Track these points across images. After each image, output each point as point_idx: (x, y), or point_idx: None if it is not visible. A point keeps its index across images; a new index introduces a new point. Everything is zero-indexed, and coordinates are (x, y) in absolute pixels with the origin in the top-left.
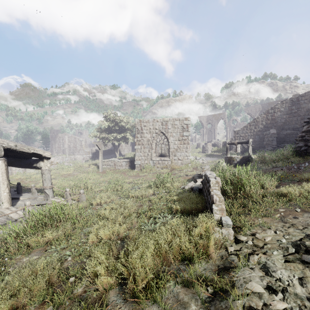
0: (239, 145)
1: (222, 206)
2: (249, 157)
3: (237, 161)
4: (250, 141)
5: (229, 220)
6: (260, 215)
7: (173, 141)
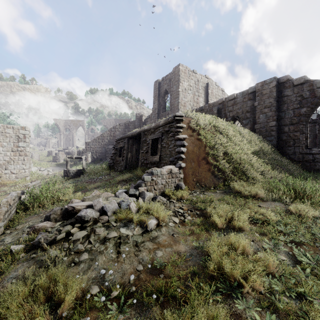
0: (90, 155)
1: (0, 217)
2: (83, 170)
3: (73, 173)
4: (84, 157)
5: (2, 224)
6: (34, 216)
7: (4, 151)
